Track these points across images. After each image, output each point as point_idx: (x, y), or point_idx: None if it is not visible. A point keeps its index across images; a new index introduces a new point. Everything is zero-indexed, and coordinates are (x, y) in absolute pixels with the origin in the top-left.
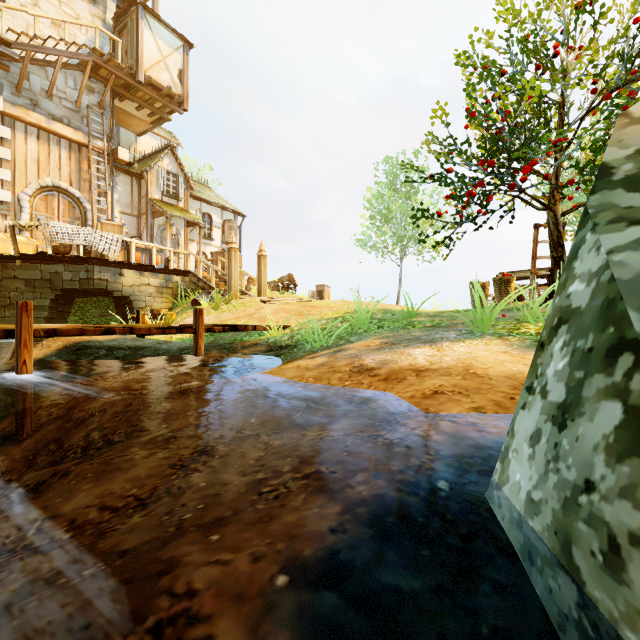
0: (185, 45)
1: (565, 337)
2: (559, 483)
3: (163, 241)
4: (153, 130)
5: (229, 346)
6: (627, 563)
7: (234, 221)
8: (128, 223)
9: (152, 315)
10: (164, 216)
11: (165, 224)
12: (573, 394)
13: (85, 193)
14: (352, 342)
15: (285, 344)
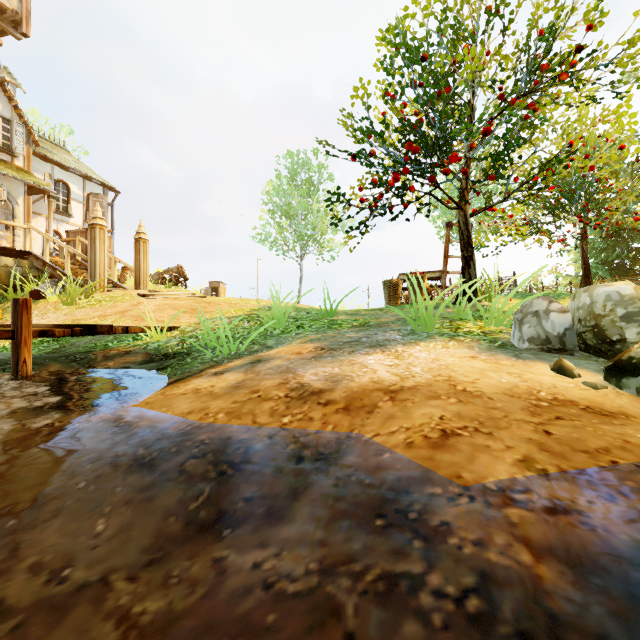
0: None
1: None
2: None
3: None
4: None
5: (82, 357)
6: None
7: (103, 196)
8: None
9: None
10: None
11: None
12: None
13: None
14: (271, 347)
15: (173, 351)
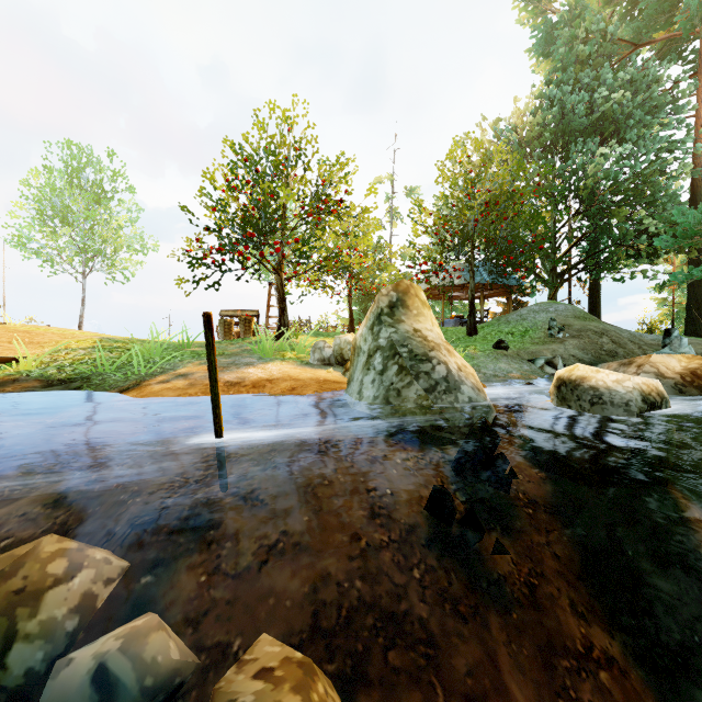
0: None
1: (380, 353)
2: (384, 387)
3: None
4: None
5: None
6: (401, 392)
7: None
8: None
9: None
10: None
11: None
12: (385, 366)
13: None
14: (173, 369)
15: (64, 377)
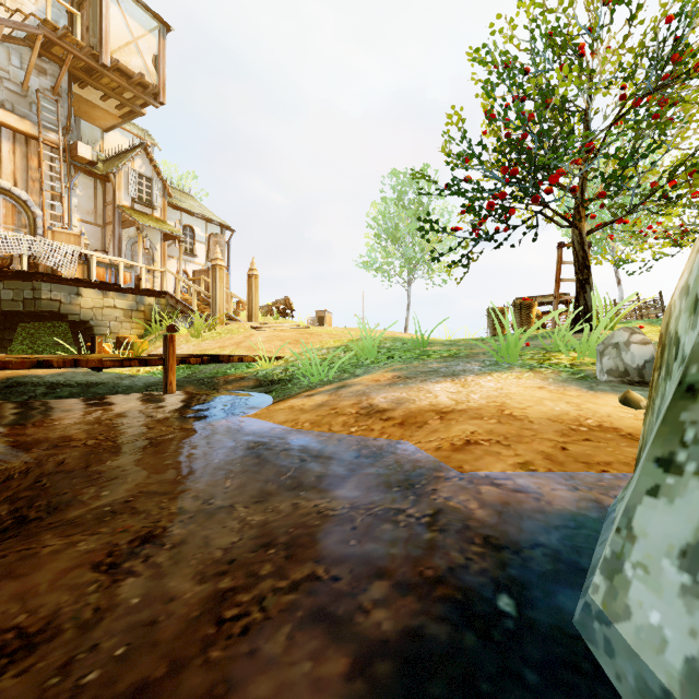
0: (161, 27)
1: None
2: None
3: (134, 256)
4: (123, 126)
5: (209, 381)
6: None
7: (221, 236)
8: (90, 234)
9: (118, 343)
10: (135, 226)
11: (137, 236)
12: None
13: (34, 195)
14: (358, 375)
15: (278, 378)
